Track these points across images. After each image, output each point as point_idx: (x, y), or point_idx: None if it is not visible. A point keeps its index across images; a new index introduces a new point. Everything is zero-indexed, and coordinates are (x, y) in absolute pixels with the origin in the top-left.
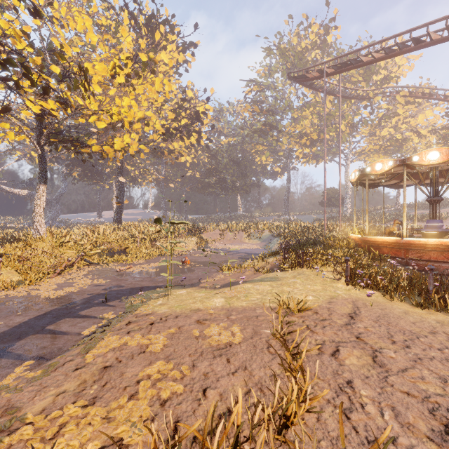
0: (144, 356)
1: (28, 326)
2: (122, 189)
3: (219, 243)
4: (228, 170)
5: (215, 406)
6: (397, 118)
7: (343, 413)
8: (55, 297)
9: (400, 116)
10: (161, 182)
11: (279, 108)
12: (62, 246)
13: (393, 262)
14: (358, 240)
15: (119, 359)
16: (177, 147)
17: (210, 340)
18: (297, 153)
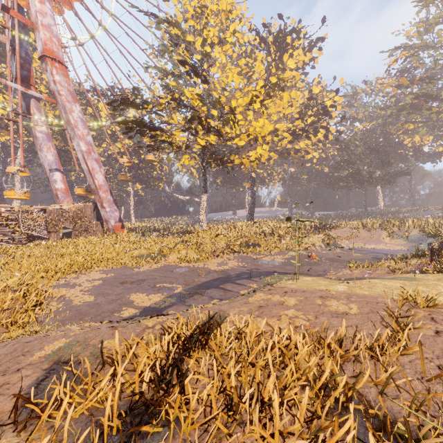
0: (282, 306)
1: (210, 283)
2: (254, 191)
3: (349, 241)
4: (363, 160)
5: (328, 327)
6: None
7: (436, 366)
8: (219, 271)
9: None
10: (287, 180)
11: (442, 69)
12: (217, 237)
13: None
14: None
15: (267, 305)
16: (303, 146)
17: (330, 308)
18: None
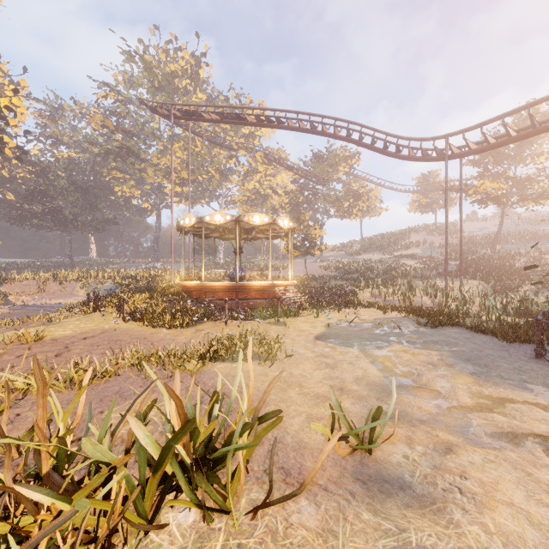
0: None
1: None
2: None
3: (33, 297)
4: (66, 196)
5: None
6: (260, 174)
7: None
8: None
9: (262, 174)
10: None
11: (143, 131)
12: None
13: (189, 301)
14: (180, 285)
15: None
16: None
17: None
18: (167, 191)
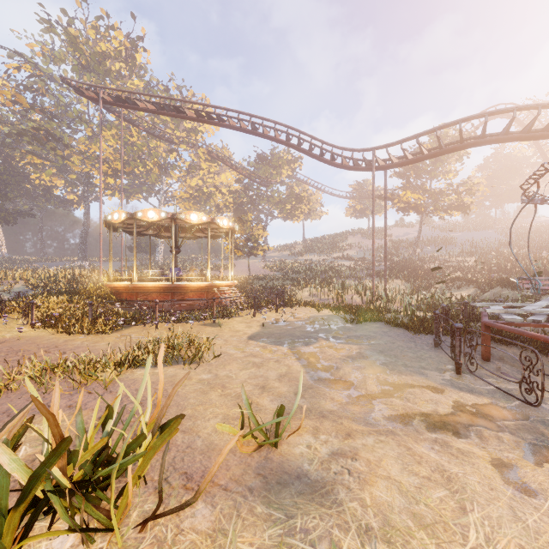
0: None
1: None
2: None
3: None
4: None
5: None
6: (203, 171)
7: None
8: None
9: (205, 171)
10: None
11: (67, 114)
12: None
13: (118, 304)
14: (108, 287)
15: None
16: None
17: None
18: (98, 182)
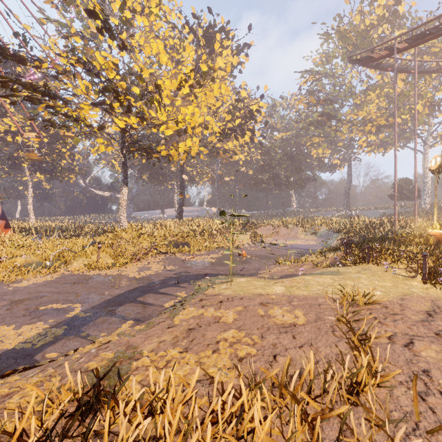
0: (218, 324)
1: (124, 297)
2: (183, 188)
3: (273, 238)
4: (281, 165)
5: (289, 363)
6: None
7: (418, 395)
8: (139, 277)
9: None
10: (216, 180)
11: (338, 95)
12: (140, 237)
13: None
14: (440, 236)
15: (199, 325)
16: (231, 146)
17: (275, 319)
18: (360, 142)
